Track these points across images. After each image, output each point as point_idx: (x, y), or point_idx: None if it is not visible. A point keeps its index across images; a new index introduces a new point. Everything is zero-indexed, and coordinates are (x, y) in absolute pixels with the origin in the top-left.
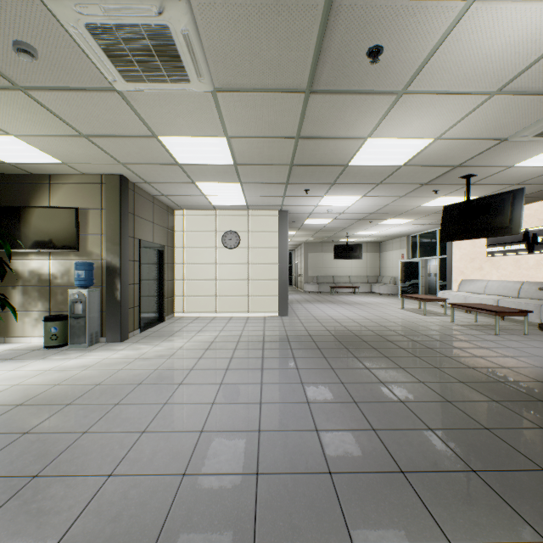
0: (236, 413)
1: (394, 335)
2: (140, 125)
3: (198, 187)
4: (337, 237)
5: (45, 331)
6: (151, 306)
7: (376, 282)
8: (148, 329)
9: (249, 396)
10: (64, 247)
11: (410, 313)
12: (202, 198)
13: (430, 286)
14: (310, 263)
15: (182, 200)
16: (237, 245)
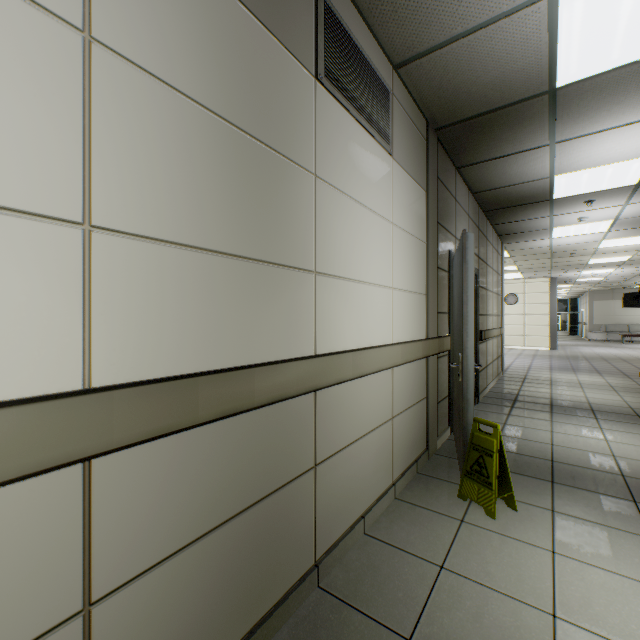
0: (522, 362)
1: (632, 359)
2: None
3: None
4: (627, 285)
5: None
6: None
7: None
8: None
9: (526, 361)
10: None
11: None
12: None
13: None
14: (595, 311)
15: None
16: (516, 303)
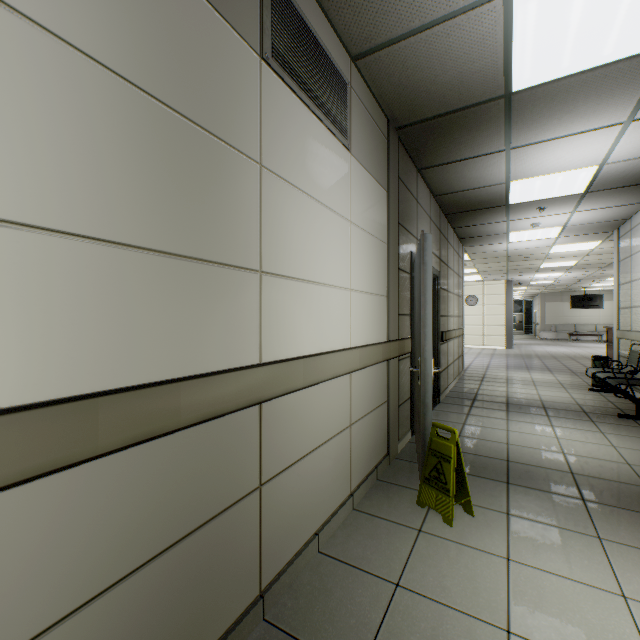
0: (481, 361)
1: (579, 357)
2: None
3: None
4: (574, 288)
5: None
6: None
7: None
8: None
9: (485, 360)
10: None
11: None
12: None
13: None
14: (546, 312)
15: None
16: (476, 304)
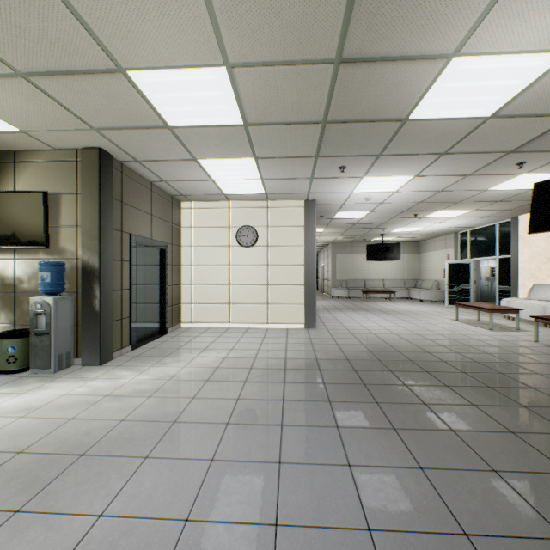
0: None
1: (465, 362)
2: (91, 46)
3: (203, 168)
4: (370, 236)
5: (0, 351)
6: (149, 316)
7: (414, 286)
8: (142, 345)
9: (255, 501)
10: (29, 242)
11: (469, 326)
12: (210, 185)
13: (480, 291)
14: (338, 265)
15: (187, 188)
16: (255, 243)
